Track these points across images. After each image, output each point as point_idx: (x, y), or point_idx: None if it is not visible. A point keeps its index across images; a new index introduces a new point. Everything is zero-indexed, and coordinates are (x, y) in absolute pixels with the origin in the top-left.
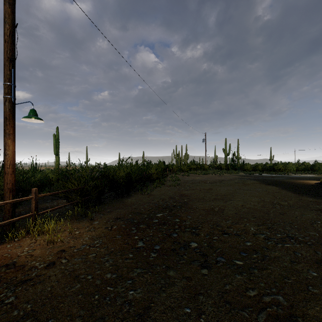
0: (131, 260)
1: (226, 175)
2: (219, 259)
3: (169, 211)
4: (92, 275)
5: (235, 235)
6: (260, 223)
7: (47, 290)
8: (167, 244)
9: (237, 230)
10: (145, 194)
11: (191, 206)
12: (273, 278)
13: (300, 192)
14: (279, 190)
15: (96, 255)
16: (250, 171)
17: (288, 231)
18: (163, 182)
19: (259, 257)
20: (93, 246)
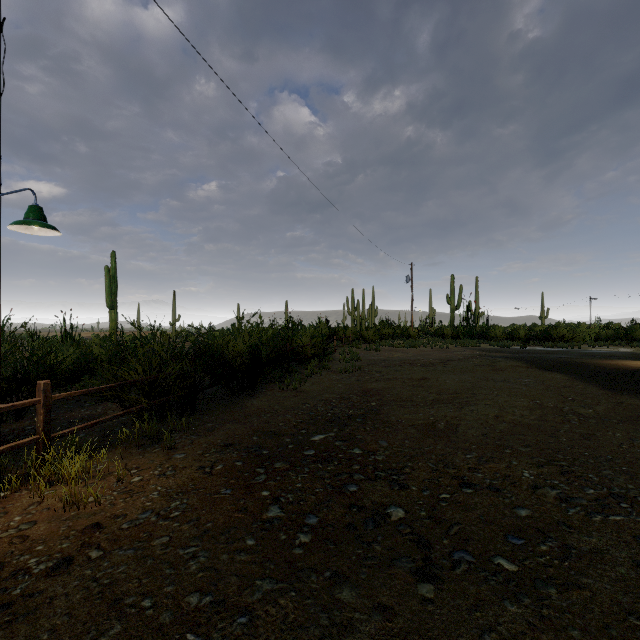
0: (250, 556)
1: (453, 349)
2: (459, 555)
3: (339, 428)
4: (155, 597)
5: (489, 490)
6: (542, 458)
7: (39, 639)
8: (334, 512)
9: (493, 476)
10: (289, 389)
11: (386, 418)
12: (601, 616)
13: (614, 387)
14: (571, 383)
15: (170, 540)
16: (502, 340)
17: (610, 480)
18: (326, 364)
19: (555, 552)
20: (167, 515)
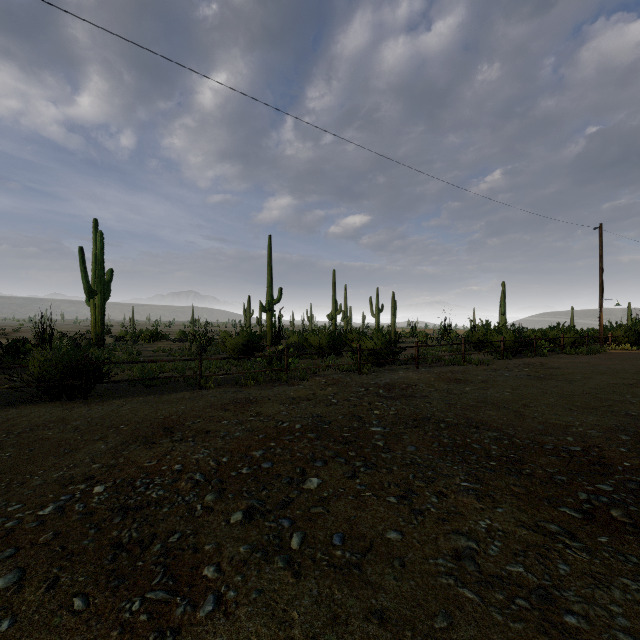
0: None
1: None
2: None
3: None
4: None
5: None
6: None
7: None
8: None
9: None
10: None
11: None
12: None
13: None
14: None
15: None
16: None
17: None
18: None
19: None
20: None
